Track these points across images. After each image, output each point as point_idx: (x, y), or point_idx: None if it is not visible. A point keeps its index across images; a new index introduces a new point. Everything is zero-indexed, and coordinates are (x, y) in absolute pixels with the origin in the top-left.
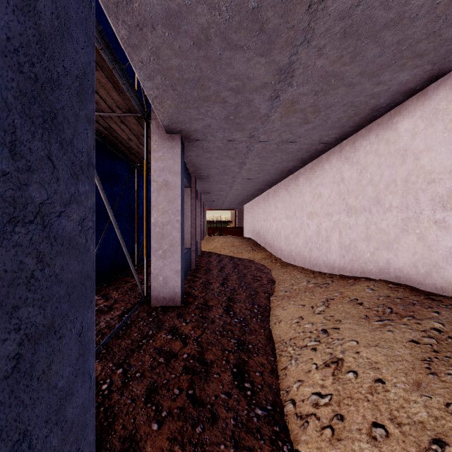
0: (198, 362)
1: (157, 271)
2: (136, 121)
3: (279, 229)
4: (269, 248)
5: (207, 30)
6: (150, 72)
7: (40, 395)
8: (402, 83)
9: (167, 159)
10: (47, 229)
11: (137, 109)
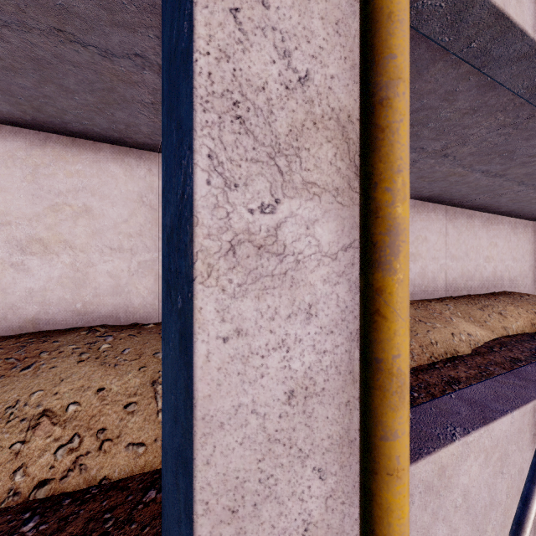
0: None
1: None
2: None
3: None
4: None
5: None
6: None
7: None
8: None
9: None
10: None
11: None
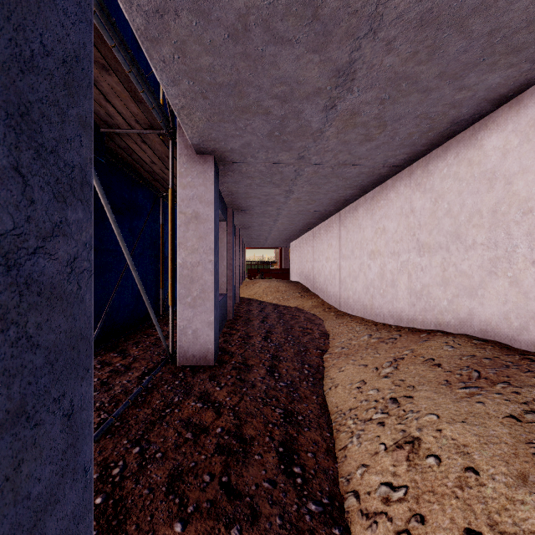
0: (235, 439)
1: (185, 323)
2: (160, 140)
3: (333, 271)
4: (321, 295)
5: (245, 17)
6: (175, 74)
7: (1, 513)
8: (491, 88)
9: (198, 186)
10: (14, 272)
11: (161, 125)
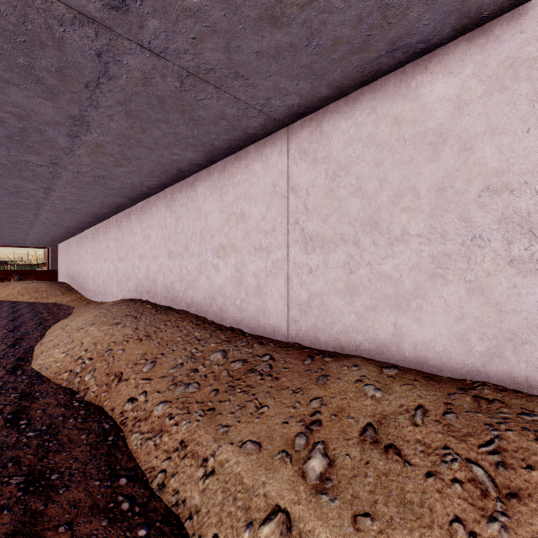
0: None
1: None
2: None
3: (88, 271)
4: (81, 291)
5: None
6: None
7: None
8: (123, 201)
9: None
10: None
11: None
